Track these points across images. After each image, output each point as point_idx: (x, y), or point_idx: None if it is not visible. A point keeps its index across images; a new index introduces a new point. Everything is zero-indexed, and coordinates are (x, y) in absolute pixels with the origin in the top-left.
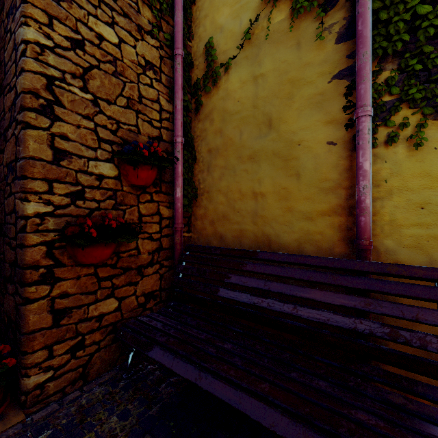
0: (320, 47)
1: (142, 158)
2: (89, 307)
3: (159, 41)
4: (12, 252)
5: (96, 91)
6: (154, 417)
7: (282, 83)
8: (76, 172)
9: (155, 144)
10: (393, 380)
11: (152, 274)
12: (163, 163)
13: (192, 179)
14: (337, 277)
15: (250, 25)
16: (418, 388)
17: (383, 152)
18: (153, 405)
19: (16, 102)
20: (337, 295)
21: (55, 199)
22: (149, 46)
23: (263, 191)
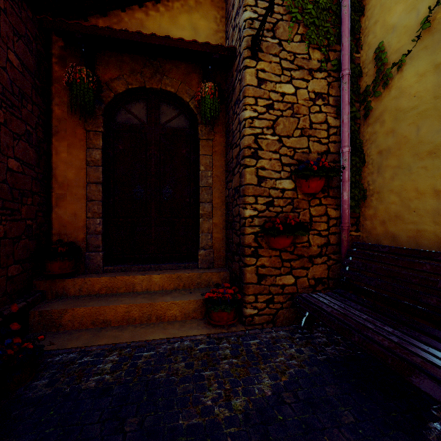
0: None
1: (312, 173)
2: (276, 277)
3: (327, 71)
4: (237, 237)
5: (280, 132)
6: (320, 361)
7: None
8: (269, 189)
9: (323, 159)
10: None
11: (321, 263)
12: (330, 173)
13: (360, 182)
14: None
15: (429, 13)
16: None
17: None
18: (320, 355)
19: (240, 153)
20: None
21: (258, 207)
22: (318, 80)
23: None
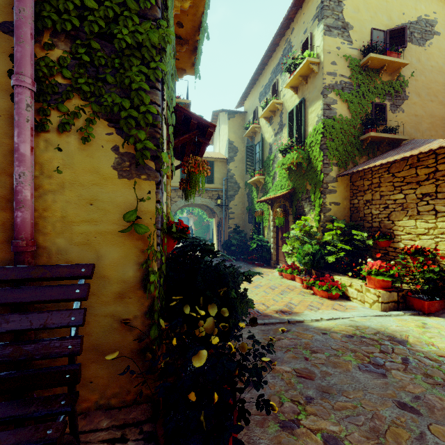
0: None
1: None
2: None
3: None
4: None
5: None
6: None
7: None
8: None
9: None
10: (2, 413)
11: None
12: None
13: None
14: None
15: None
16: (31, 408)
17: (56, 140)
18: None
19: None
20: None
21: None
22: None
23: None
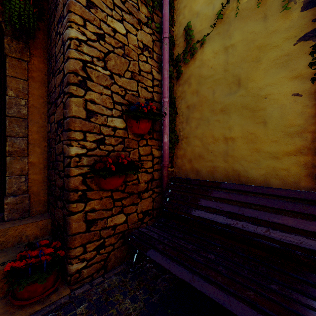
0: (286, 16)
1: (142, 114)
2: (107, 219)
3: (152, 29)
4: (61, 180)
5: (112, 68)
6: (155, 304)
7: (250, 49)
8: (100, 125)
9: (151, 103)
10: None
11: (147, 197)
12: (156, 117)
13: (174, 128)
14: (308, 207)
15: (222, 8)
16: None
17: None
18: (154, 294)
19: (63, 80)
20: (309, 222)
21: (87, 144)
22: (145, 33)
23: (232, 136)
